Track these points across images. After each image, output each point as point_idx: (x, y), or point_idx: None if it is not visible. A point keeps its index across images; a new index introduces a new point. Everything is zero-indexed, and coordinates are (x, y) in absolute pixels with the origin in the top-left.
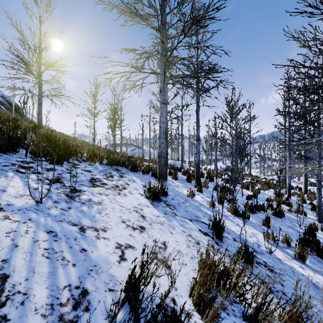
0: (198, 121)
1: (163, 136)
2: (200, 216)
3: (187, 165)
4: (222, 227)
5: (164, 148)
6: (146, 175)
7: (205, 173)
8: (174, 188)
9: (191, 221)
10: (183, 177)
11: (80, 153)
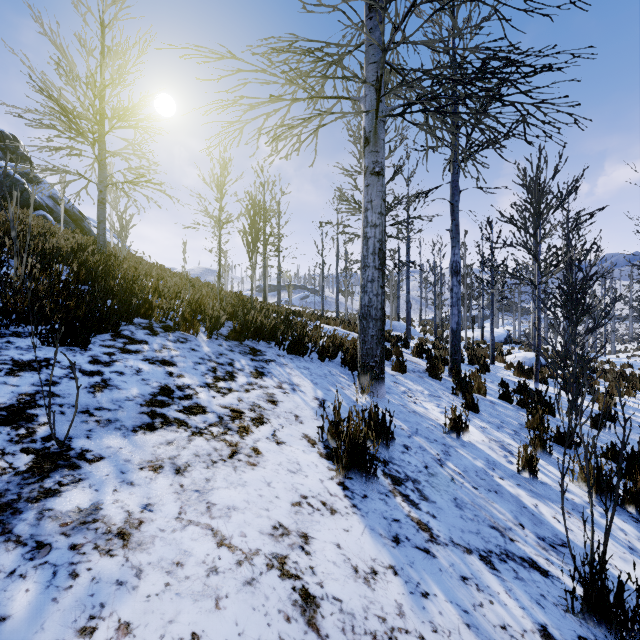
0: (456, 226)
1: (374, 261)
2: (508, 523)
3: (419, 329)
4: (632, 616)
5: (376, 293)
6: (328, 364)
7: (462, 350)
8: (404, 402)
9: (492, 566)
10: (417, 362)
11: (159, 310)
